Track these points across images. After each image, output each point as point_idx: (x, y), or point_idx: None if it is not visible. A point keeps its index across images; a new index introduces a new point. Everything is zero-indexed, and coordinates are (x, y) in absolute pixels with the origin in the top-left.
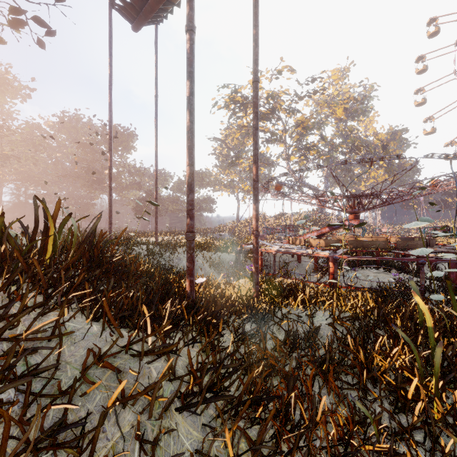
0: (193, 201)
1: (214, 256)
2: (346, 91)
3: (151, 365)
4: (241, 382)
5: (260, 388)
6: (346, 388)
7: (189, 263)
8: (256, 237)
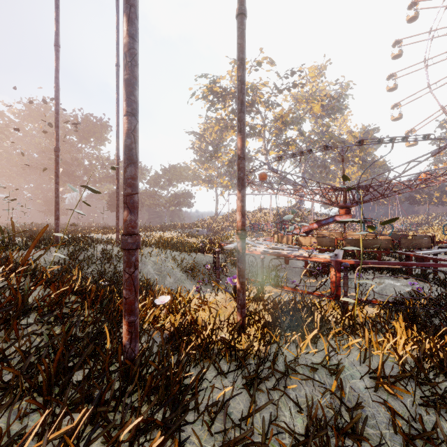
0: (134, 180)
1: (188, 258)
2: (323, 88)
3: None
4: None
5: None
6: None
7: (127, 290)
8: (242, 239)
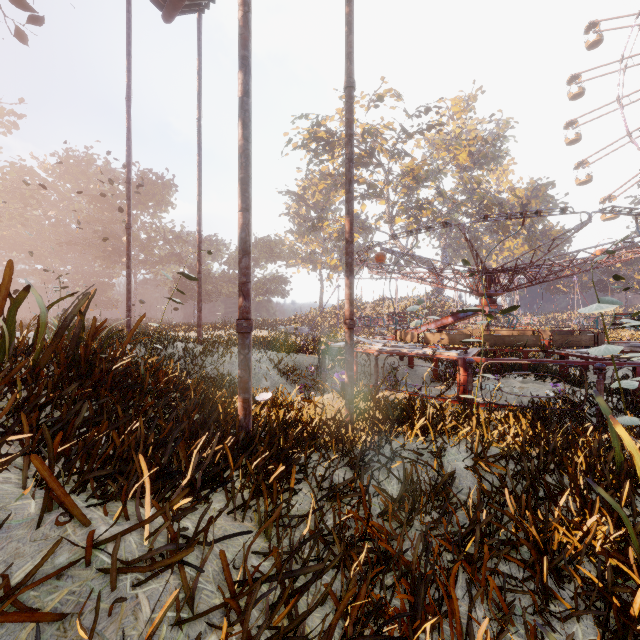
0: (248, 269)
1: (286, 359)
2: (472, 128)
3: (141, 590)
4: (329, 591)
5: (365, 602)
6: (513, 589)
7: (242, 370)
8: (350, 329)
